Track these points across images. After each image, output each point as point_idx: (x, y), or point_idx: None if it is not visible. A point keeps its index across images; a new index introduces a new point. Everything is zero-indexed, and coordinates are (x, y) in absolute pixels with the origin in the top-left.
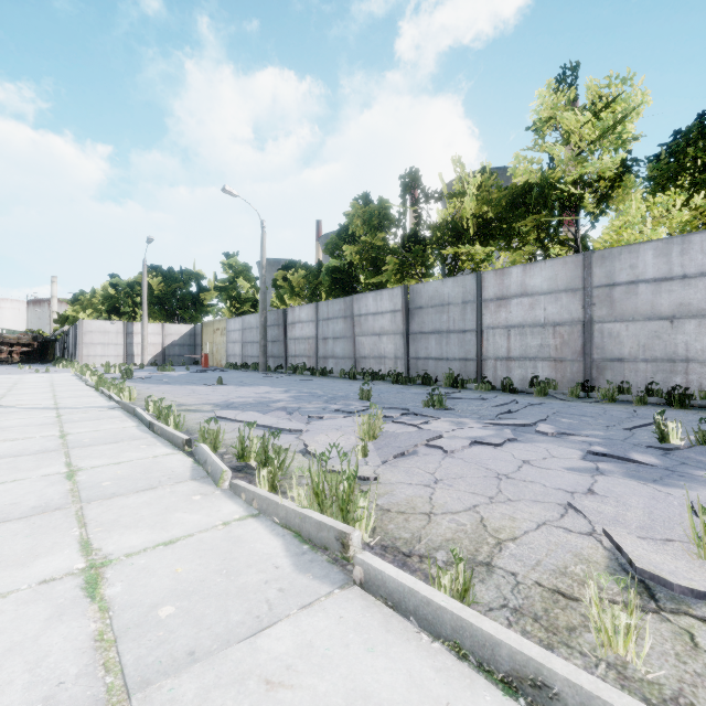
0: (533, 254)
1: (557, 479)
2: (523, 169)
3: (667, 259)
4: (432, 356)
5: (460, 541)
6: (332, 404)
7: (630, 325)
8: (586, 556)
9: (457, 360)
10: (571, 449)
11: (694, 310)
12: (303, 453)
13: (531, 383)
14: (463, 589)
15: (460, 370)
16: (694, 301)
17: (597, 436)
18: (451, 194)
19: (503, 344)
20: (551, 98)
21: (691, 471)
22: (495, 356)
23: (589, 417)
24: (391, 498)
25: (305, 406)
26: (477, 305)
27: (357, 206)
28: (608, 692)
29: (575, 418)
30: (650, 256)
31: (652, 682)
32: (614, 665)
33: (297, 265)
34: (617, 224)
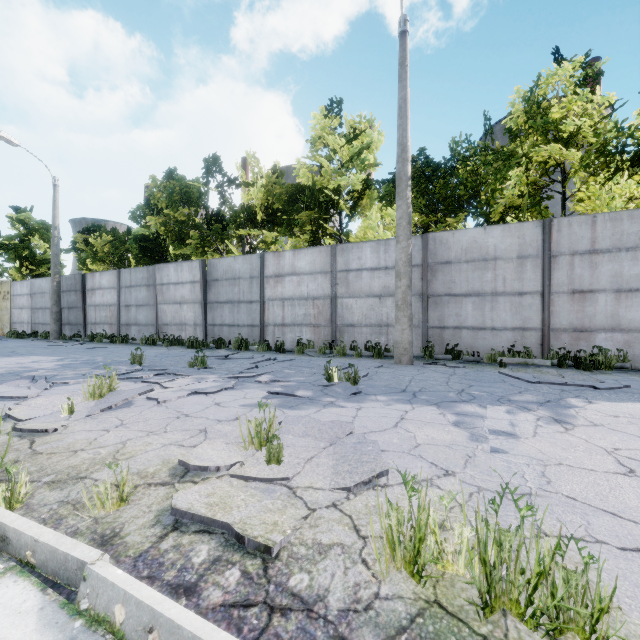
0: (311, 241)
1: (224, 413)
2: (302, 173)
3: (378, 255)
4: (227, 323)
5: (81, 465)
6: (99, 369)
7: (358, 301)
8: (171, 460)
9: (246, 326)
10: (265, 391)
11: (391, 291)
12: (6, 417)
13: (297, 344)
14: (11, 494)
15: (248, 334)
16: (391, 285)
17: (297, 381)
18: (247, 183)
19: (280, 313)
20: (323, 121)
21: (322, 399)
22: (274, 323)
23: (309, 368)
24: (56, 443)
25: (64, 373)
26: (260, 280)
27: (158, 180)
28: (34, 528)
29: (297, 369)
30: (369, 252)
31: (112, 521)
32: (98, 518)
33: (101, 229)
34: (364, 225)
